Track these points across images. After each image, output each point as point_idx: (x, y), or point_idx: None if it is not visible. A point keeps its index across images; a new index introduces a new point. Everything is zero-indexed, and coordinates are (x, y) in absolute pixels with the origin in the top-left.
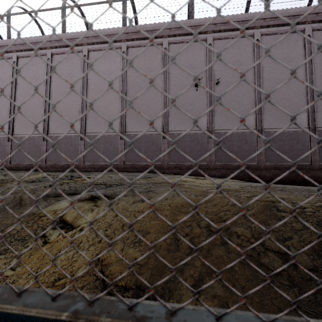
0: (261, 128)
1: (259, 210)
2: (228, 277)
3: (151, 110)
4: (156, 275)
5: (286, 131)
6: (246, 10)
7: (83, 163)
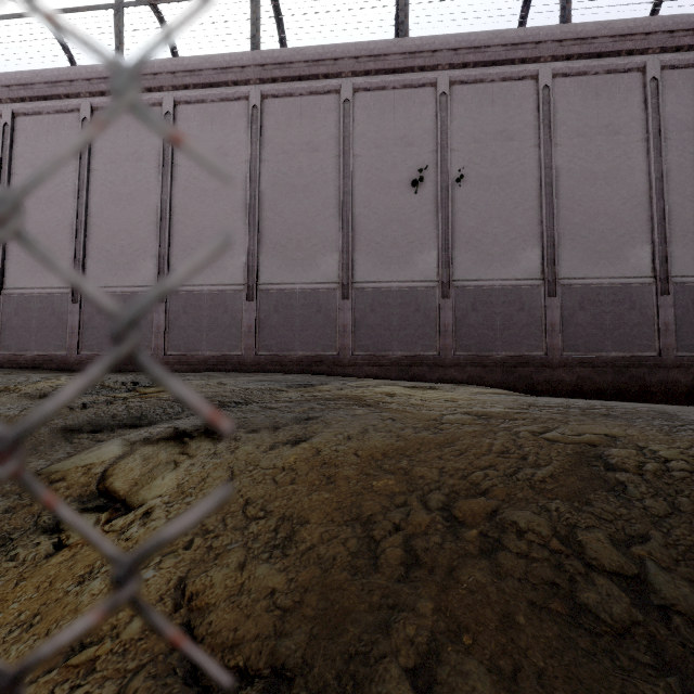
0: (553, 276)
1: (565, 465)
2: (502, 645)
3: (316, 236)
4: (323, 638)
5: (606, 283)
6: (520, 23)
7: (164, 354)
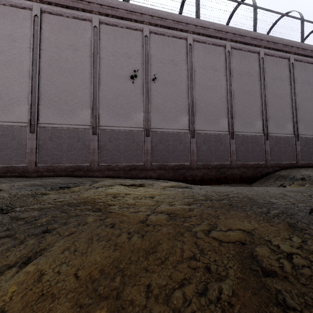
0: (193, 129)
1: (237, 274)
2: None
3: (77, 98)
4: None
5: (212, 133)
6: None
7: None
